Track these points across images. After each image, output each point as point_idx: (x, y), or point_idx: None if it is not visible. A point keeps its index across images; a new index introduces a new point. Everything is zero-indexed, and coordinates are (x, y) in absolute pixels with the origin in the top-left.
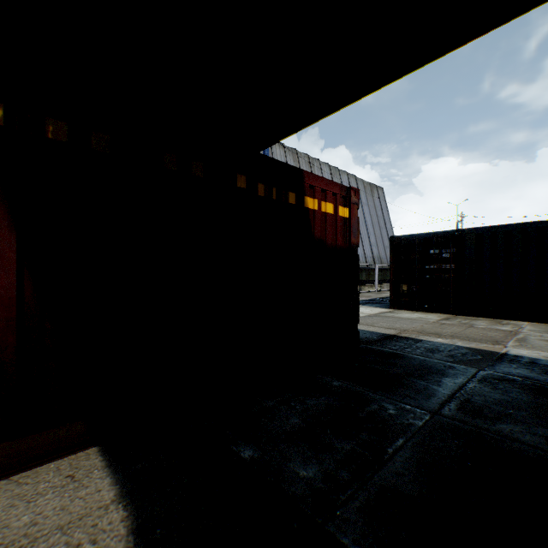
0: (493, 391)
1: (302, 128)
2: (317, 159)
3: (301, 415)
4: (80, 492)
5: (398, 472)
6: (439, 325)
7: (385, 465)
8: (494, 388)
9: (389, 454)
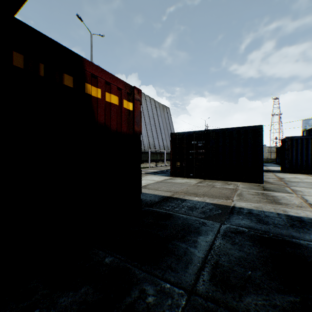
0: (233, 247)
1: None
2: None
3: None
4: None
5: None
6: (197, 187)
7: None
8: (233, 243)
9: None
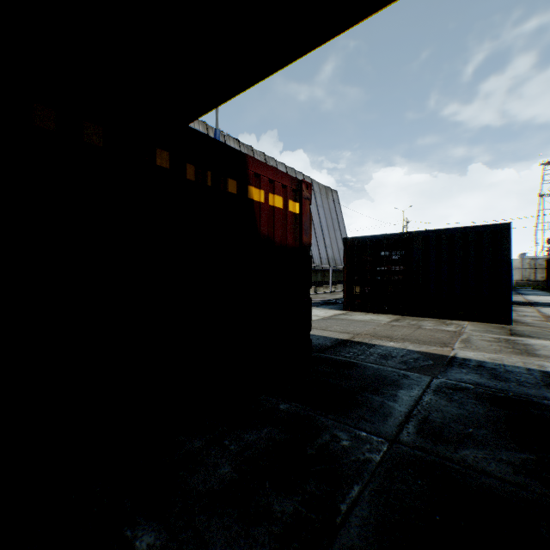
0: (450, 404)
1: (238, 92)
2: (273, 158)
3: (235, 460)
4: None
5: (354, 546)
6: (391, 327)
7: (337, 535)
8: (450, 400)
9: (342, 514)
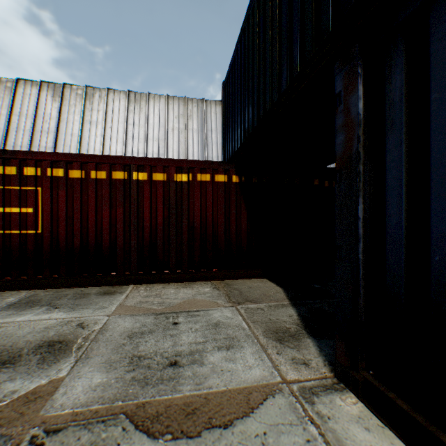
0: None
1: None
2: None
3: None
4: (266, 284)
5: None
6: None
7: None
8: None
9: None
